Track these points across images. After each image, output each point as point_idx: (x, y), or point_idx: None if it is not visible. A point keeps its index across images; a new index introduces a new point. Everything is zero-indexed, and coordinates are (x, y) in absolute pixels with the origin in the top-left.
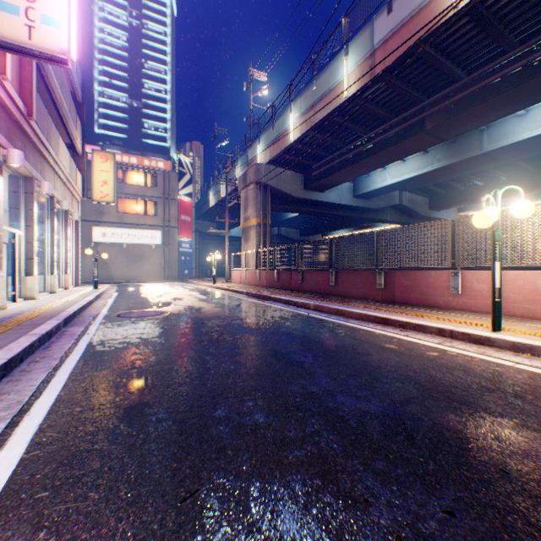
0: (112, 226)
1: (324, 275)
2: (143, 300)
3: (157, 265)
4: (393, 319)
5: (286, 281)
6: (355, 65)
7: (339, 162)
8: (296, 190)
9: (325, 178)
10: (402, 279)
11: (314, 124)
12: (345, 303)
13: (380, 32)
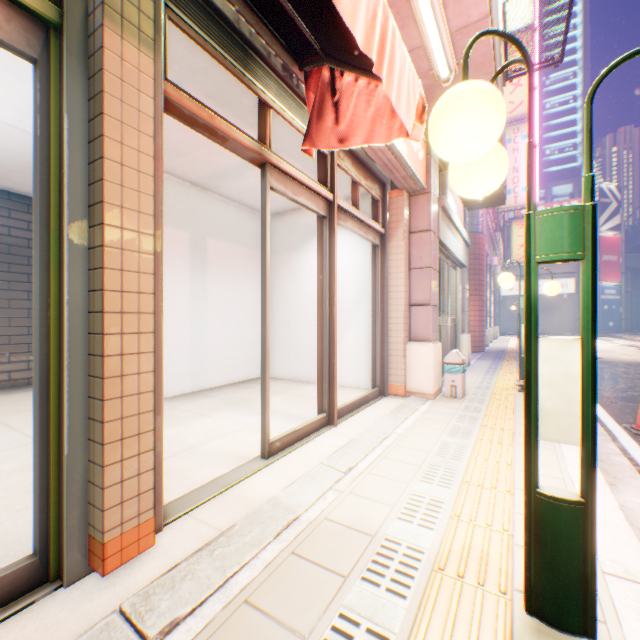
0: (516, 280)
1: None
2: None
3: (567, 316)
4: None
5: None
6: None
7: None
8: None
9: None
10: None
11: None
12: None
13: None
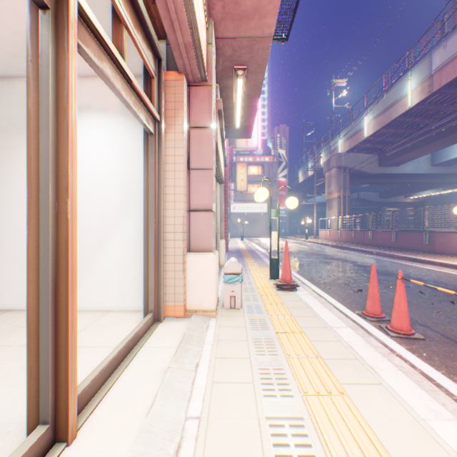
0: (238, 202)
1: (387, 234)
2: None
3: (264, 226)
4: (418, 258)
5: (360, 238)
6: (416, 84)
7: (410, 145)
8: (371, 168)
9: (397, 157)
10: (440, 238)
11: (383, 125)
12: (397, 251)
13: (436, 62)
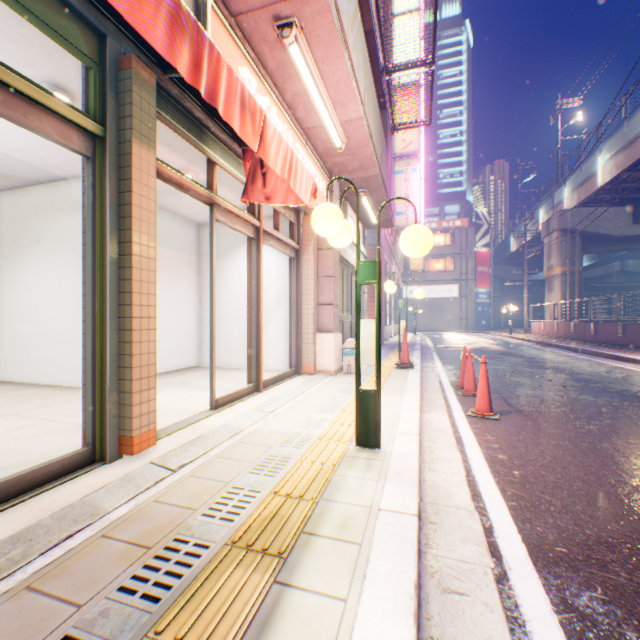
0: (415, 285)
1: (612, 327)
2: (448, 342)
3: (453, 316)
4: (621, 356)
5: (580, 333)
6: None
7: None
8: (618, 228)
9: None
10: None
11: (623, 168)
12: (612, 349)
13: None
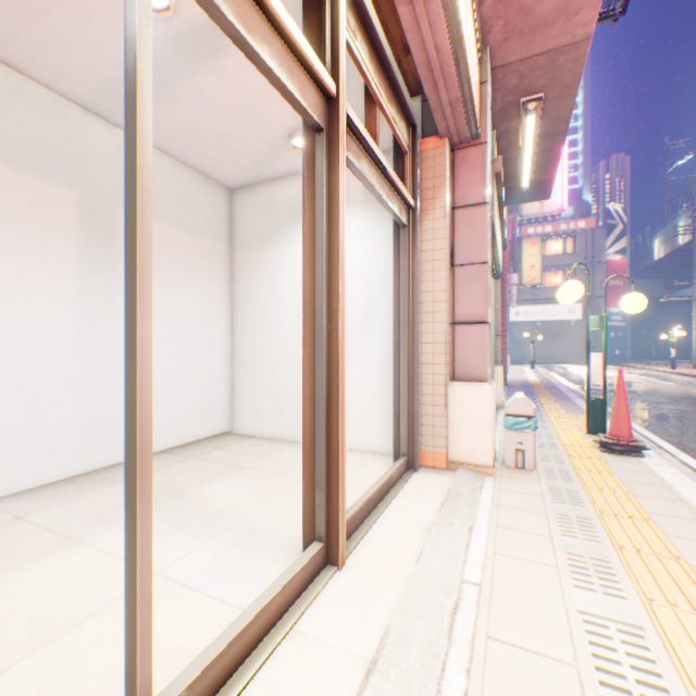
0: (523, 304)
1: None
2: None
3: (575, 343)
4: None
5: None
6: None
7: None
8: None
9: None
10: None
11: None
12: None
13: None
